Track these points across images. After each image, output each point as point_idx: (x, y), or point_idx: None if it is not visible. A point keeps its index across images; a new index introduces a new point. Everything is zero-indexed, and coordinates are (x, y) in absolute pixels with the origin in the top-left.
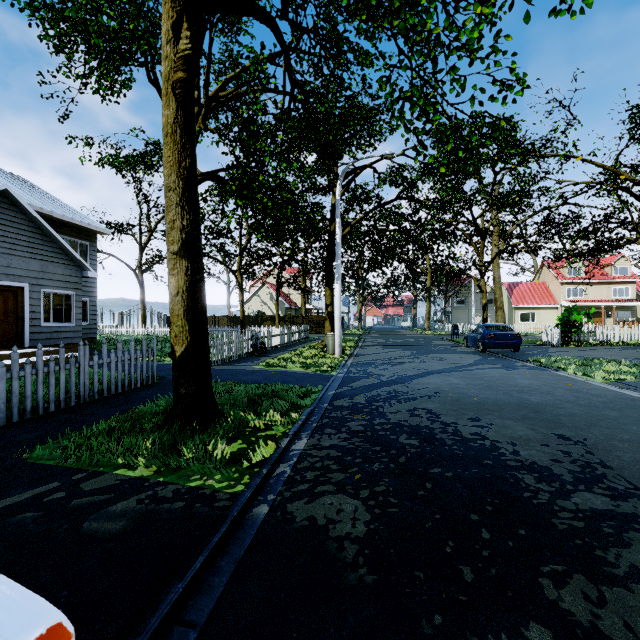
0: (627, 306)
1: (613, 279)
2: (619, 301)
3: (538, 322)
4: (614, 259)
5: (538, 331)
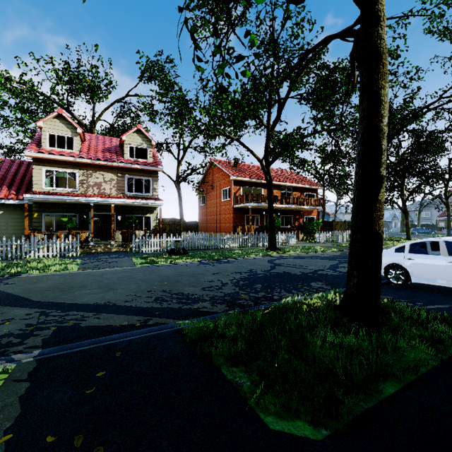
0: None
1: None
2: None
3: None
4: None
5: None
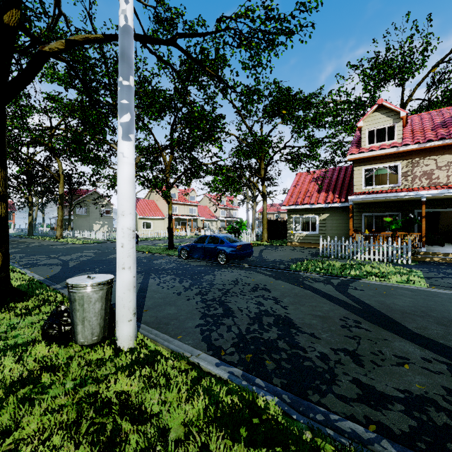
0: (195, 219)
1: (190, 203)
2: (194, 216)
3: (154, 229)
4: (190, 191)
5: (159, 235)
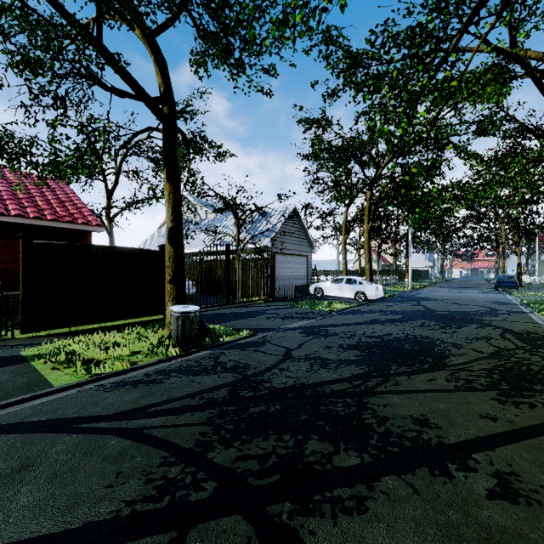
0: None
1: None
2: None
3: None
4: None
5: None
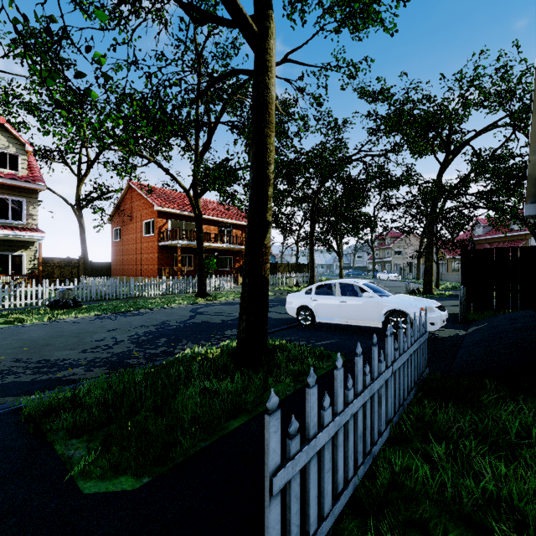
0: None
1: None
2: None
3: None
4: None
5: None
